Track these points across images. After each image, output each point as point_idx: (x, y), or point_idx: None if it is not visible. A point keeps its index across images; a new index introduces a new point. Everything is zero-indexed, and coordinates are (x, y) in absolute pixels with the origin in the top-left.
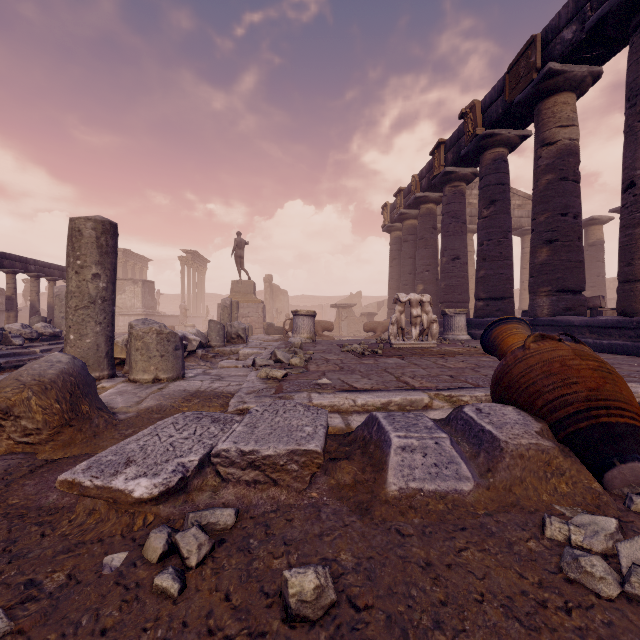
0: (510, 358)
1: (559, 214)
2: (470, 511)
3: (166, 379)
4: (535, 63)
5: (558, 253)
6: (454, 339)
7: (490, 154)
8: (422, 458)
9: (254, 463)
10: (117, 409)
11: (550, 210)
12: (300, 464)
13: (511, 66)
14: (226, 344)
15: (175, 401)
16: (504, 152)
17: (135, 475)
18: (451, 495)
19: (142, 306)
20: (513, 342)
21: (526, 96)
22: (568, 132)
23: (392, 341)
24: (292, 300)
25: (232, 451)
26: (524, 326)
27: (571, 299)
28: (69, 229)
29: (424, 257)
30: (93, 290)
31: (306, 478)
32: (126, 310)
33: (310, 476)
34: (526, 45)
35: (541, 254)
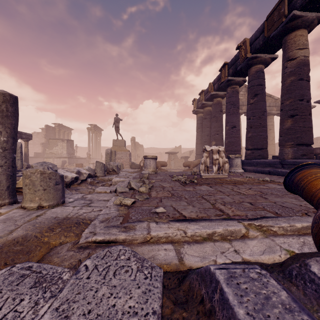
0: None
1: (298, 100)
2: None
3: (47, 206)
4: (284, 12)
5: (297, 122)
6: (234, 172)
7: (254, 68)
8: None
9: None
10: None
11: (292, 97)
12: None
13: (268, 16)
14: (106, 174)
15: (39, 231)
16: (262, 67)
17: None
18: None
19: (66, 153)
20: None
21: (278, 32)
22: (303, 52)
23: (201, 174)
24: (145, 150)
25: None
26: None
27: (305, 149)
28: None
29: (215, 127)
30: None
31: None
32: (58, 155)
33: None
34: (278, 2)
35: (287, 123)
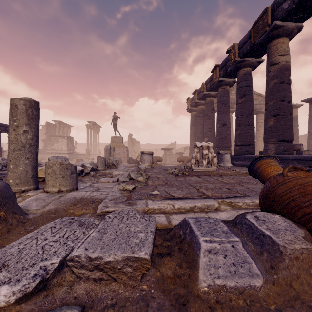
0: (274, 182)
1: (280, 101)
2: (264, 306)
3: (65, 190)
4: (267, 22)
5: (279, 121)
6: (224, 166)
7: (242, 71)
8: (223, 259)
9: (98, 266)
10: (29, 211)
11: (275, 99)
12: (133, 267)
13: (254, 24)
14: (106, 168)
15: (66, 205)
16: (250, 70)
17: (0, 282)
18: (247, 291)
19: (67, 149)
20: (270, 170)
21: (262, 39)
22: (285, 58)
23: (193, 167)
24: (142, 146)
25: (82, 257)
26: (275, 161)
27: (286, 145)
28: (10, 105)
29: (208, 124)
30: (24, 139)
31: (138, 277)
32: (59, 151)
33: (141, 275)
34: (262, 13)
35: (270, 122)
